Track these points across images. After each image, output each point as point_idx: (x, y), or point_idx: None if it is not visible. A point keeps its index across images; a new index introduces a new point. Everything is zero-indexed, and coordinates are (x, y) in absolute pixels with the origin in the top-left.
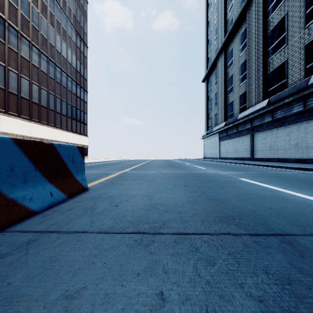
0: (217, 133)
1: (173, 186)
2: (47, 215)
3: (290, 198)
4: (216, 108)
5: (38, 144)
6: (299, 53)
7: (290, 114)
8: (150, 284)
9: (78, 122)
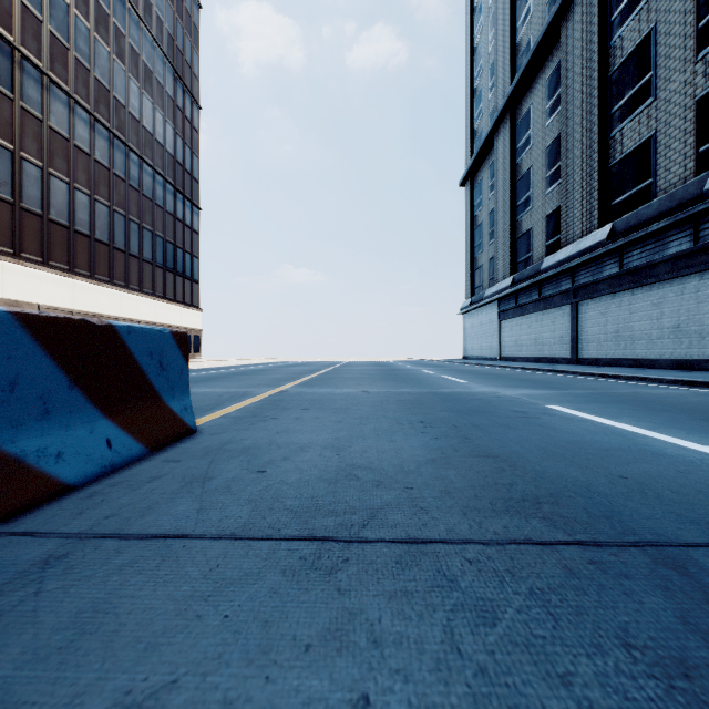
0: (495, 301)
1: (394, 423)
2: (97, 495)
3: (668, 453)
4: (493, 246)
5: (77, 325)
6: (683, 119)
7: (661, 257)
8: (338, 675)
9: (180, 278)
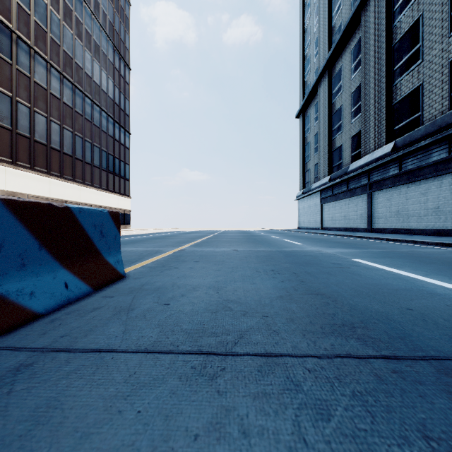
0: (318, 192)
1: (254, 271)
2: (57, 320)
3: (438, 292)
4: (317, 156)
5: (44, 207)
6: (441, 73)
7: (427, 163)
8: None
9: (117, 177)
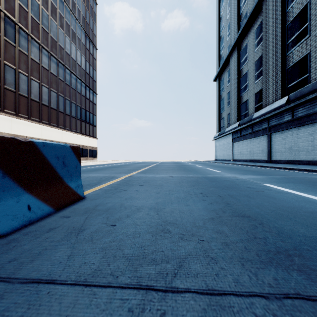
0: (230, 134)
1: (187, 194)
2: (13, 242)
3: None
4: (229, 108)
5: (8, 141)
6: None
7: (313, 111)
8: None
9: (88, 124)
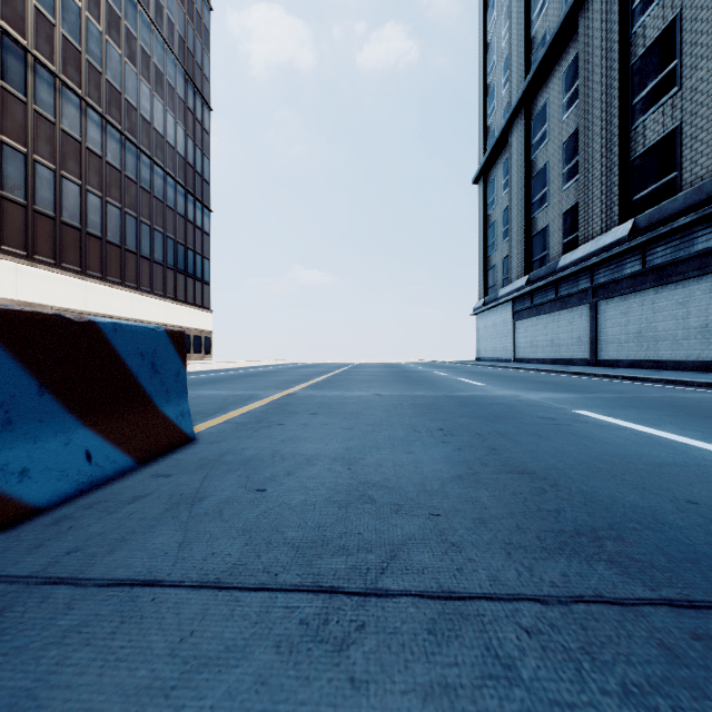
0: (509, 301)
1: (410, 430)
2: (66, 520)
3: None
4: (507, 244)
5: (49, 321)
6: (711, 108)
7: (688, 254)
8: None
9: (191, 280)
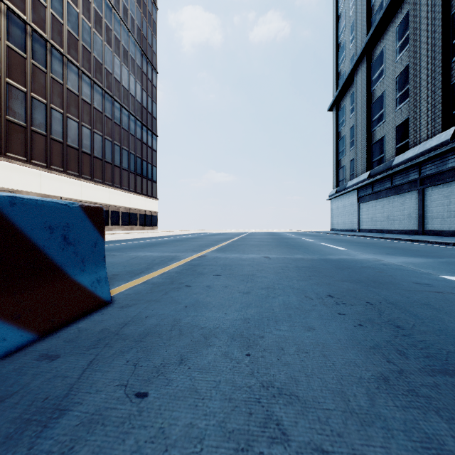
0: (355, 190)
1: (302, 296)
2: None
3: None
4: (353, 151)
5: None
6: None
7: None
8: None
9: (145, 180)
